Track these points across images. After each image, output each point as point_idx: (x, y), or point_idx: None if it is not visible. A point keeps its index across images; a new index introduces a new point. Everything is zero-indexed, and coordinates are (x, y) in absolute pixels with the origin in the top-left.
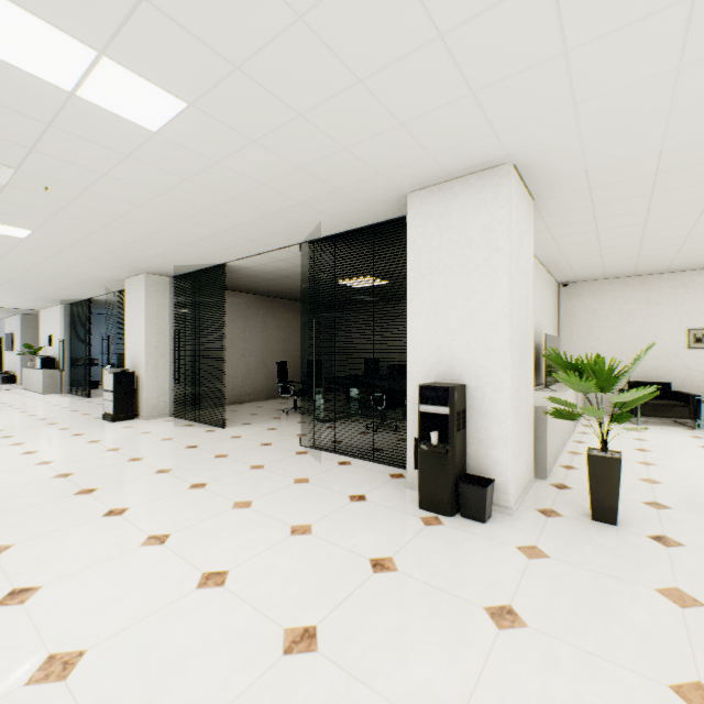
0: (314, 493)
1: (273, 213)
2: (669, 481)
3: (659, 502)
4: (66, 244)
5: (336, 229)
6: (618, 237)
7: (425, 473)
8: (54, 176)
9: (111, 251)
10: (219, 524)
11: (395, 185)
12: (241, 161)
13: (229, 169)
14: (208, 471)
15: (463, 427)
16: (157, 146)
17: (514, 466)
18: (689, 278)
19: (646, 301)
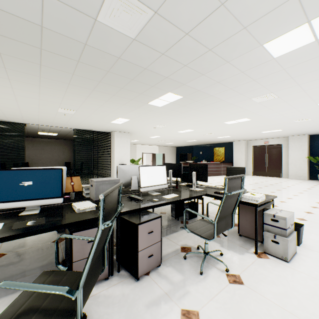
0: None
1: (89, 126)
2: None
3: None
4: None
5: (90, 129)
6: None
7: None
8: (75, 116)
9: None
10: None
11: (116, 130)
12: (109, 125)
13: (105, 125)
14: None
15: None
16: (105, 122)
17: None
18: None
19: None
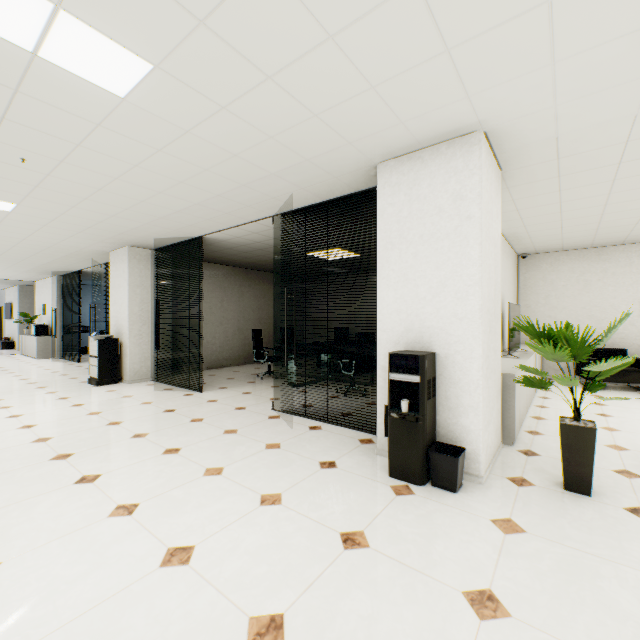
0: (284, 459)
1: (245, 185)
2: (636, 447)
3: (629, 470)
4: (50, 218)
5: (307, 201)
6: (581, 208)
7: (395, 441)
8: (29, 147)
9: (94, 224)
10: (189, 492)
11: (365, 155)
12: (211, 129)
13: (200, 139)
14: (183, 435)
15: (433, 395)
16: (127, 114)
17: (484, 435)
18: None
19: (602, 272)
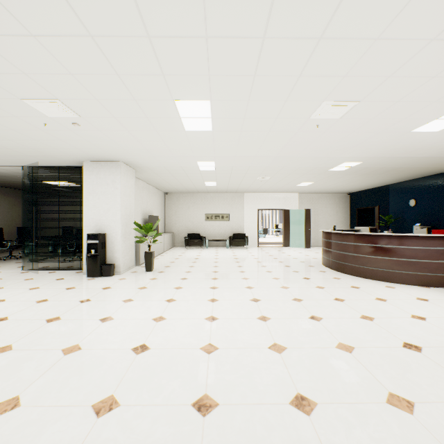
0: (37, 281)
1: (9, 155)
2: (178, 261)
3: (169, 266)
4: None
5: (47, 164)
6: (172, 181)
7: (90, 264)
8: None
9: None
10: None
11: (78, 158)
12: (0, 142)
13: None
14: None
15: (105, 247)
16: None
17: (123, 259)
18: (206, 196)
19: (194, 203)
